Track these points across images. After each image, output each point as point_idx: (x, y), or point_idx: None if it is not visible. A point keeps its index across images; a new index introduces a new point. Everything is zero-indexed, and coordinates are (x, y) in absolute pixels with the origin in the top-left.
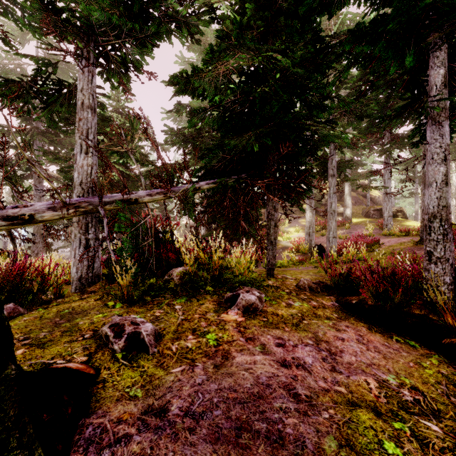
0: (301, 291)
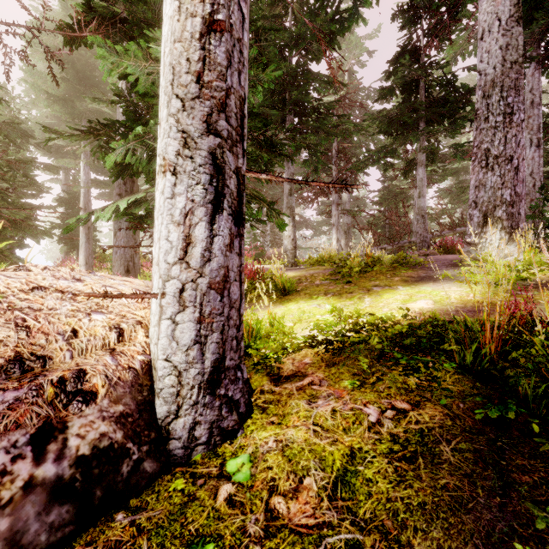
0: None
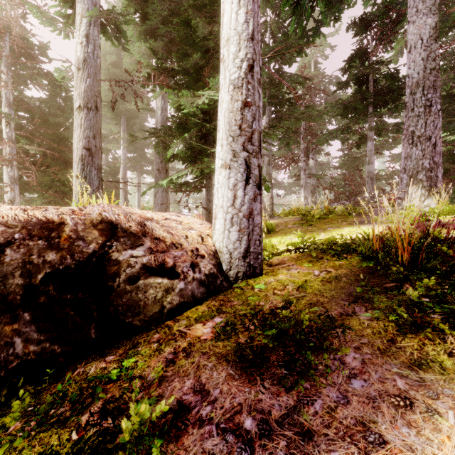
0: None
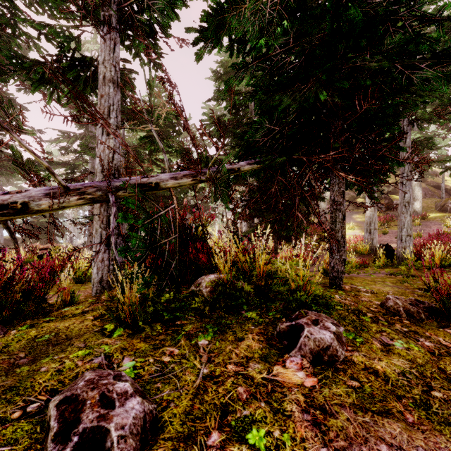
0: (392, 317)
